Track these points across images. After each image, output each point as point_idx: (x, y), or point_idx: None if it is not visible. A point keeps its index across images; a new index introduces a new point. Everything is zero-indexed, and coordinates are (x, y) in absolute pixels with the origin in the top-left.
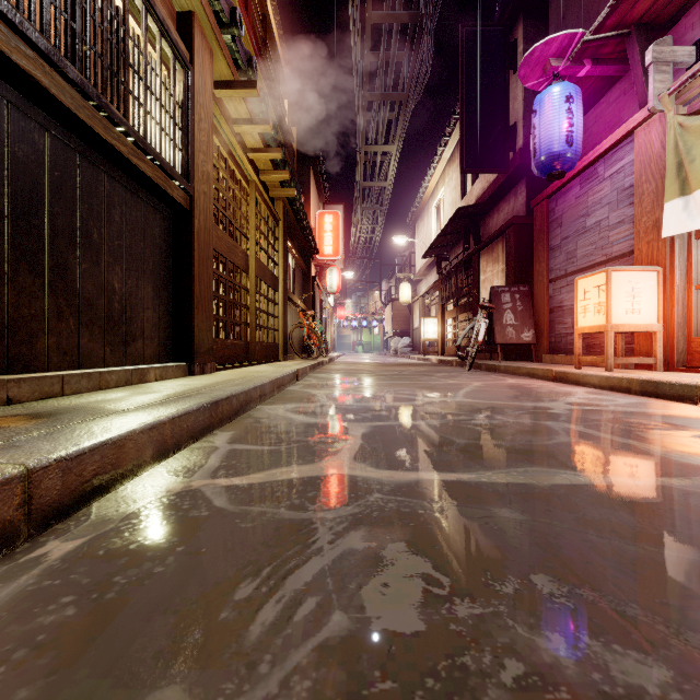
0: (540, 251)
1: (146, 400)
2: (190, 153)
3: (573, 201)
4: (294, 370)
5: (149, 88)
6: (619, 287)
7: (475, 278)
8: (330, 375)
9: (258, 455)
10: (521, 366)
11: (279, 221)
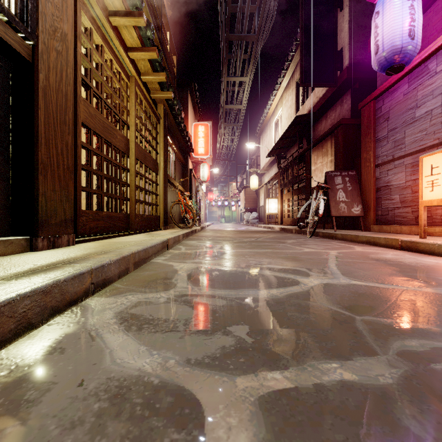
0: (368, 142)
1: None
2: None
3: (401, 98)
4: (163, 240)
5: None
6: None
7: (307, 168)
8: (199, 242)
9: None
10: (359, 235)
11: (160, 119)
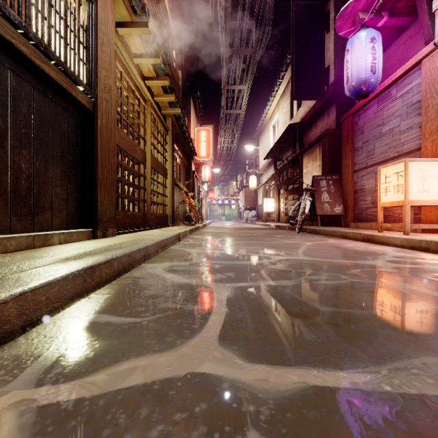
0: (347, 151)
1: (17, 268)
2: (93, 67)
3: (372, 116)
4: (176, 233)
5: (53, 6)
6: (414, 173)
7: (300, 171)
8: (203, 236)
9: (115, 333)
10: (336, 230)
11: (169, 131)
